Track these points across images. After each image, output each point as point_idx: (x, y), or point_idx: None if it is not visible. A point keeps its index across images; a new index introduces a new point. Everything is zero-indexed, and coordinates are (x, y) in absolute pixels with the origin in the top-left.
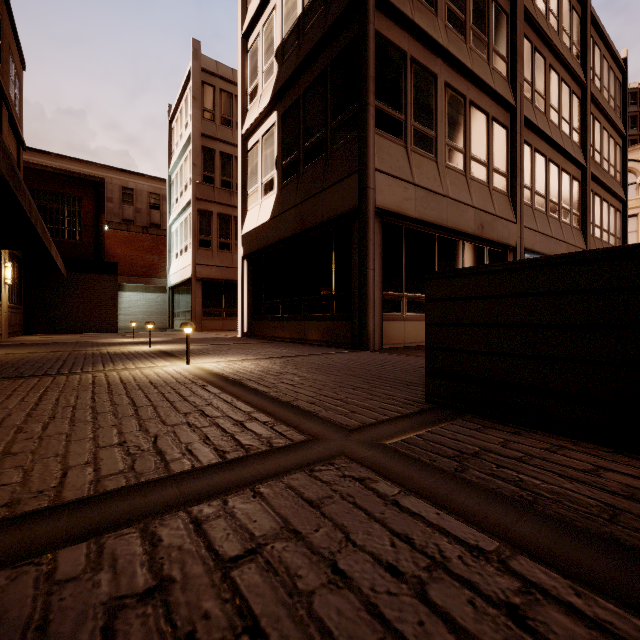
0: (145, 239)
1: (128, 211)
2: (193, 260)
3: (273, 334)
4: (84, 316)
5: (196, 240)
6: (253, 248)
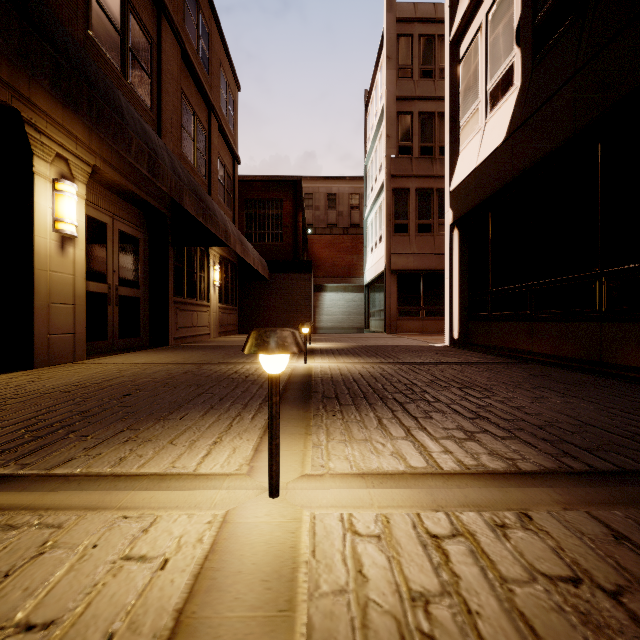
0: (345, 240)
1: (331, 216)
2: (387, 249)
3: (509, 345)
4: (283, 316)
5: (390, 225)
6: (470, 204)
